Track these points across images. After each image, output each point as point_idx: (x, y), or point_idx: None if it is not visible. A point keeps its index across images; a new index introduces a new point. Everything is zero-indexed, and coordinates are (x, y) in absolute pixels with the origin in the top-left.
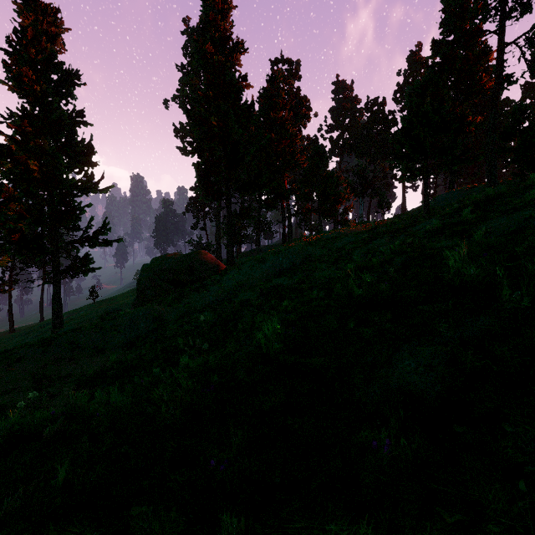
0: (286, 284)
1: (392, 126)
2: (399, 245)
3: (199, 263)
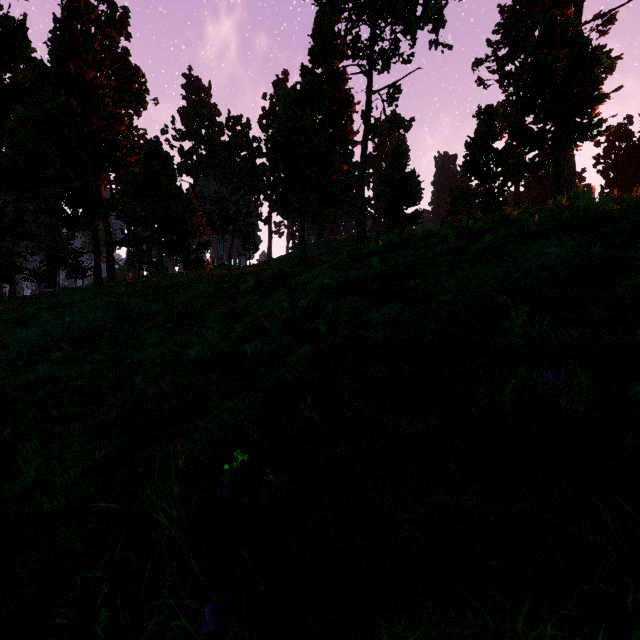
0: (66, 376)
1: (257, 156)
2: (290, 309)
3: None
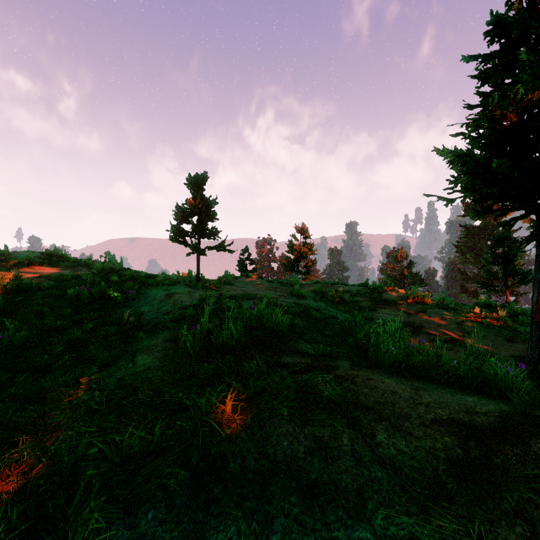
0: None
1: None
2: None
3: None
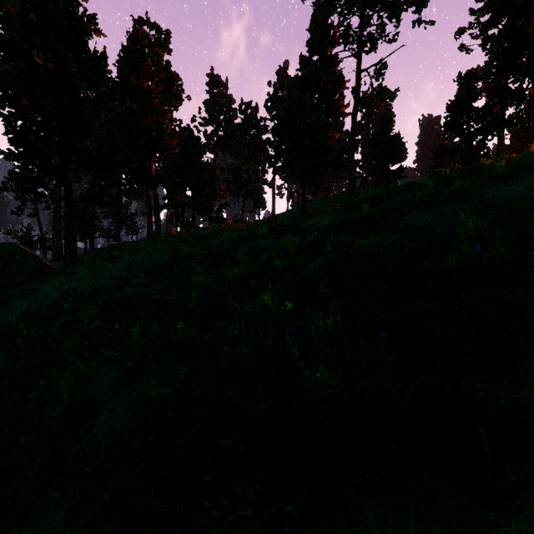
0: (144, 294)
1: (264, 133)
2: (300, 242)
3: (2, 263)
